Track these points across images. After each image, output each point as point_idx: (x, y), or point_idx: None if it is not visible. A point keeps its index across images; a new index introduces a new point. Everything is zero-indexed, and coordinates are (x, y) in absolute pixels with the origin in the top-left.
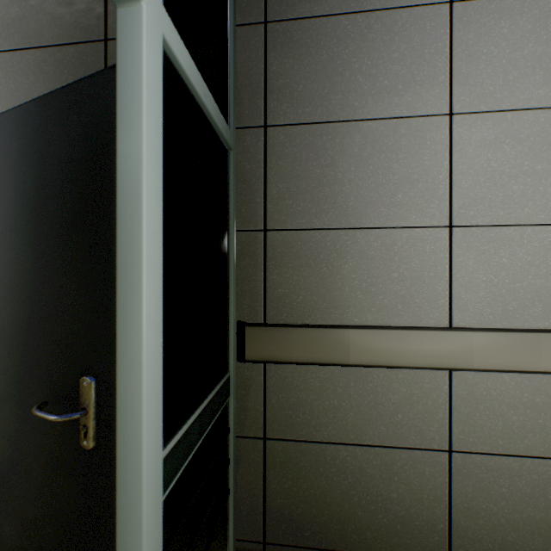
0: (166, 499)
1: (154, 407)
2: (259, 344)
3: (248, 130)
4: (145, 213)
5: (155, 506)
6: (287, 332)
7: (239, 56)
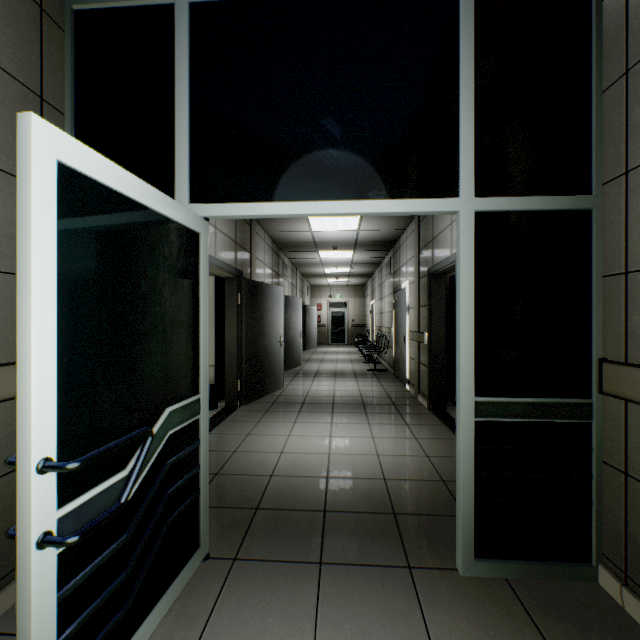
0: (484, 424)
1: (467, 371)
2: (612, 380)
3: (611, 182)
4: (461, 293)
5: (468, 413)
6: (635, 372)
7: (604, 118)
